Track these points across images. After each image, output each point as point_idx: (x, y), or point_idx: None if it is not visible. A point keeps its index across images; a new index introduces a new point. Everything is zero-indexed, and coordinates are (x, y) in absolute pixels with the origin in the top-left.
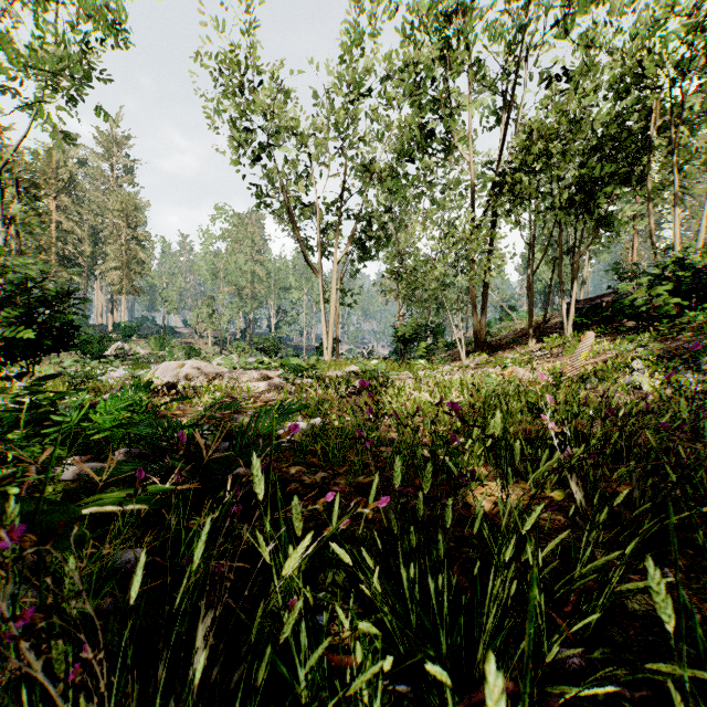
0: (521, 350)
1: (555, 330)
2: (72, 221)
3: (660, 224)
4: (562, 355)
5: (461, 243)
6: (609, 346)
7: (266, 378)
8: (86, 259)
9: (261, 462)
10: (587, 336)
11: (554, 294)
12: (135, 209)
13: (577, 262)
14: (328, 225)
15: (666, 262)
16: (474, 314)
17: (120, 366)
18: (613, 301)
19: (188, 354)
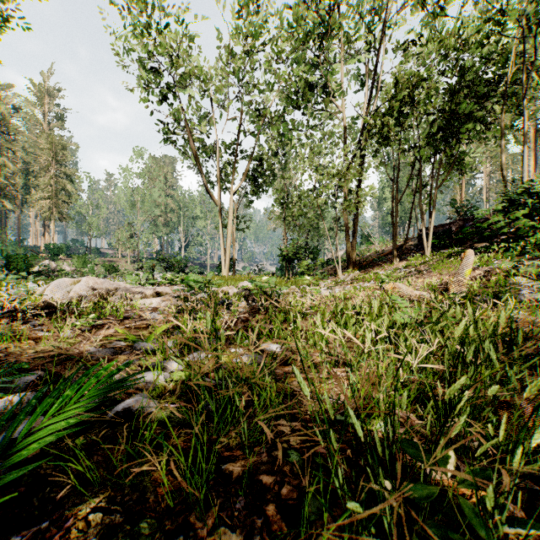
0: (389, 267)
1: (411, 251)
2: (5, 156)
3: (474, 174)
4: (429, 271)
5: (337, 177)
6: (476, 263)
7: (161, 294)
8: (20, 190)
9: (39, 497)
10: (466, 254)
11: (400, 225)
12: (63, 148)
13: (435, 193)
14: (226, 165)
15: (518, 191)
16: (347, 237)
17: (39, 281)
18: (461, 227)
19: (107, 270)
